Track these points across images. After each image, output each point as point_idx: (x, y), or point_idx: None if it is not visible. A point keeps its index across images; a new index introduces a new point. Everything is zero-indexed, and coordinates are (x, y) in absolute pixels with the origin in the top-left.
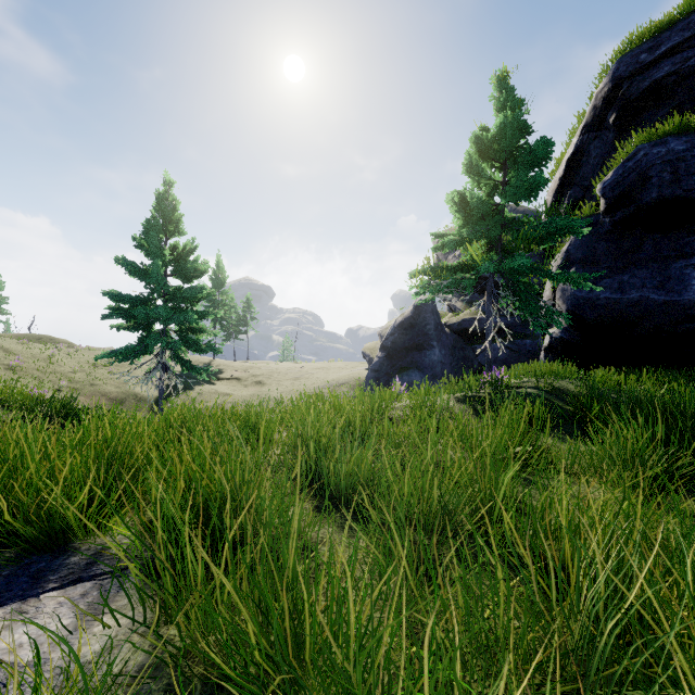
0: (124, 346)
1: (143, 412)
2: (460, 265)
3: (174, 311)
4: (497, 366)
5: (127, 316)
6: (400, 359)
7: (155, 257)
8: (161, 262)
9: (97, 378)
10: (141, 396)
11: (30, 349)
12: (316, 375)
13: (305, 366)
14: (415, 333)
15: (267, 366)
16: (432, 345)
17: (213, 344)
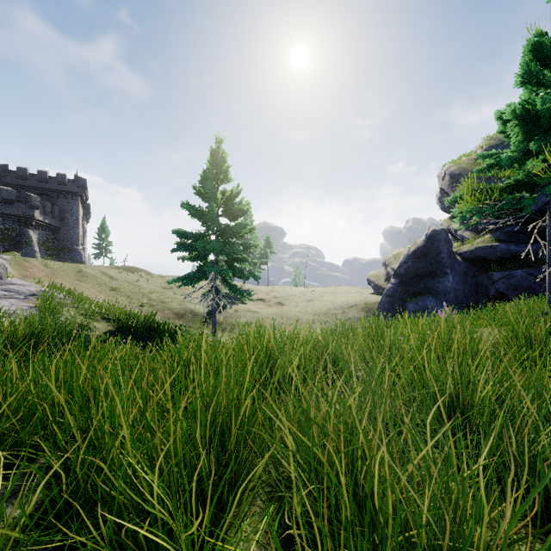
0: (187, 273)
1: (197, 324)
2: (512, 185)
3: (224, 244)
4: (519, 293)
5: (189, 249)
6: (413, 286)
7: (210, 201)
8: (215, 204)
9: (166, 297)
10: (195, 312)
11: (125, 276)
12: (326, 298)
13: (315, 290)
14: (428, 261)
15: (285, 290)
16: (446, 273)
17: (253, 272)
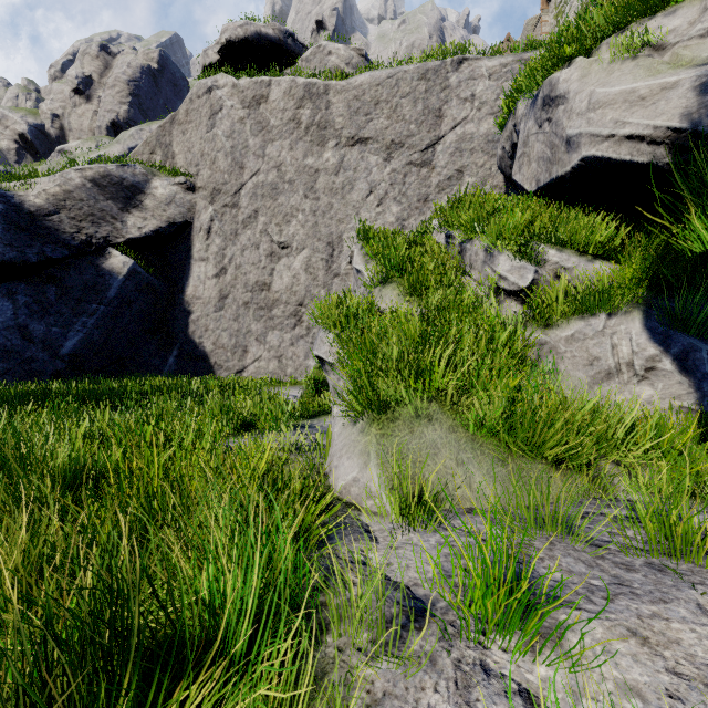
0: None
1: None
2: None
3: None
4: None
5: None
6: None
7: None
8: None
9: None
10: None
11: None
12: None
13: None
14: None
15: None
16: None
17: None
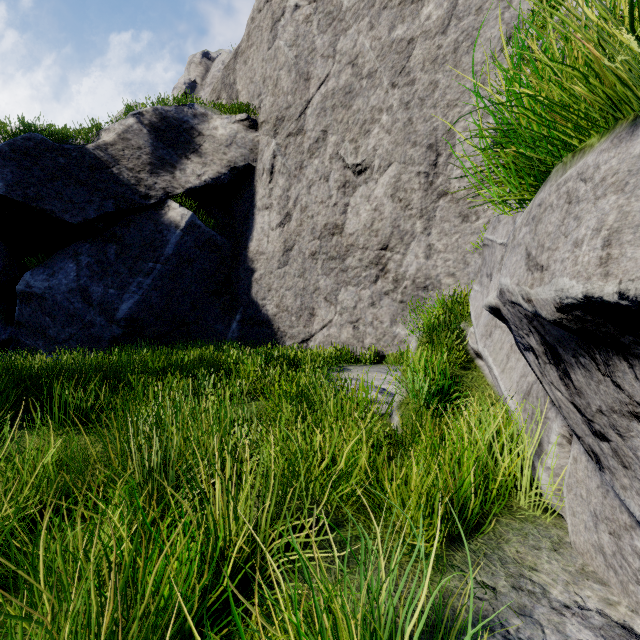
0: None
1: None
2: None
3: None
4: None
5: None
6: None
7: None
8: None
9: None
10: None
11: None
12: None
13: None
14: None
15: None
16: None
17: None
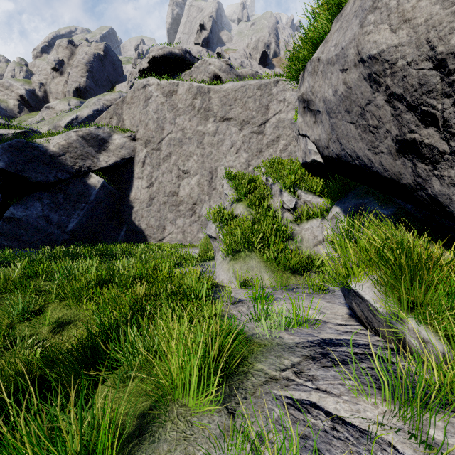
0: None
1: None
2: None
3: None
4: None
5: None
6: None
7: None
8: None
9: None
10: None
11: None
12: None
13: None
14: None
15: None
16: None
17: None
